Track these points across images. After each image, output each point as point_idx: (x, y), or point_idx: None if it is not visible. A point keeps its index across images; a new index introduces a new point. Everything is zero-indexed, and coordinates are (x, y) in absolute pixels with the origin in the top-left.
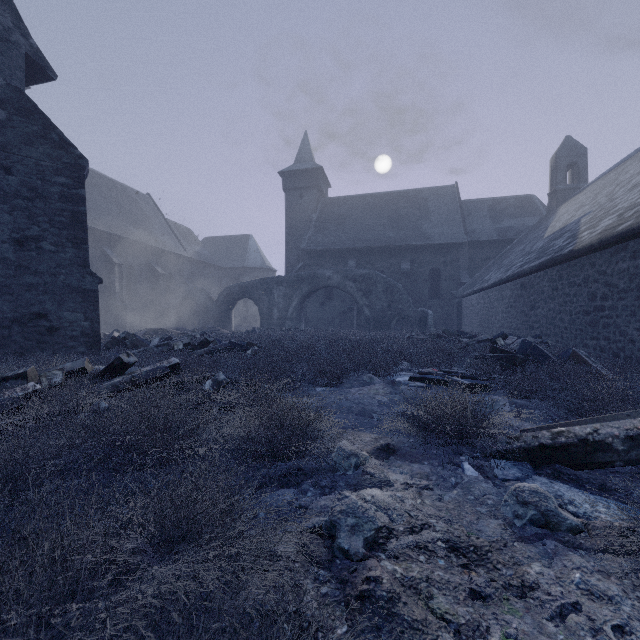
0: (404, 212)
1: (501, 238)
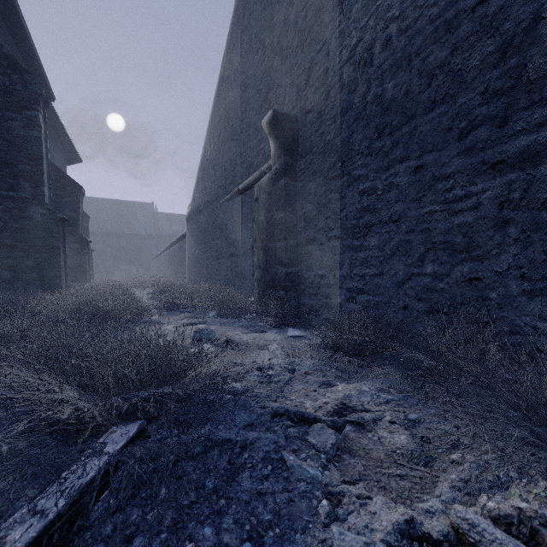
0: (124, 214)
1: (171, 235)
